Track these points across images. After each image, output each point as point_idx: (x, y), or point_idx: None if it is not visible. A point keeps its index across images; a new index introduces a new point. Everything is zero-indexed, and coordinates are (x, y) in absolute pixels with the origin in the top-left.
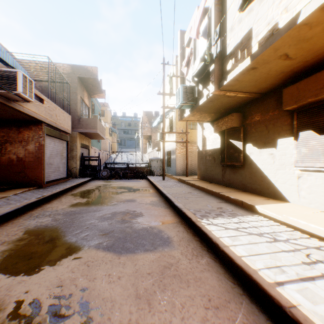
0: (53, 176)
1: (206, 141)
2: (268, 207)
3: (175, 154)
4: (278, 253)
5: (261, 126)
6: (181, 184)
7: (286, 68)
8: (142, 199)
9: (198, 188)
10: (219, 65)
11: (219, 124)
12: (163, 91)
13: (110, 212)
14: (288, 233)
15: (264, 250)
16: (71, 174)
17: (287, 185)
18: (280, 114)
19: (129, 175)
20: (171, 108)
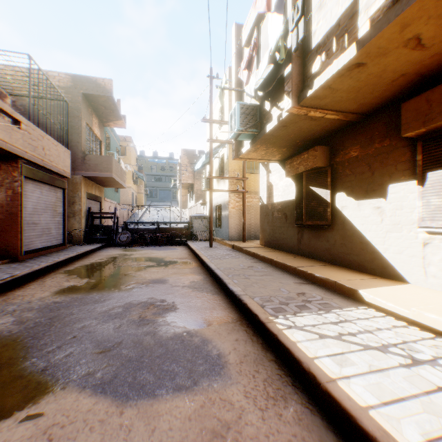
0: (39, 243)
1: (273, 190)
2: (379, 292)
3: (227, 209)
4: (433, 395)
5: (361, 166)
6: (237, 253)
7: (410, 66)
8: (177, 279)
9: (263, 259)
10: (299, 67)
11: (294, 163)
12: (210, 117)
13: (122, 304)
14: (429, 342)
15: (404, 389)
16: (72, 239)
17: (405, 256)
18: (393, 145)
19: (160, 240)
20: (222, 142)
